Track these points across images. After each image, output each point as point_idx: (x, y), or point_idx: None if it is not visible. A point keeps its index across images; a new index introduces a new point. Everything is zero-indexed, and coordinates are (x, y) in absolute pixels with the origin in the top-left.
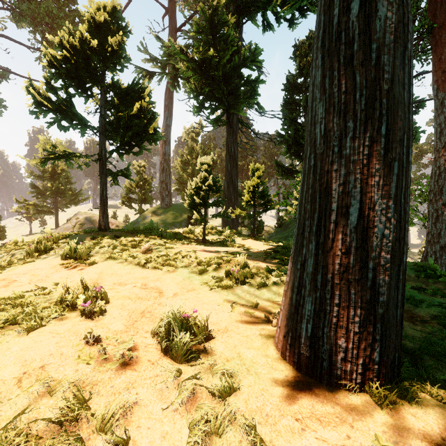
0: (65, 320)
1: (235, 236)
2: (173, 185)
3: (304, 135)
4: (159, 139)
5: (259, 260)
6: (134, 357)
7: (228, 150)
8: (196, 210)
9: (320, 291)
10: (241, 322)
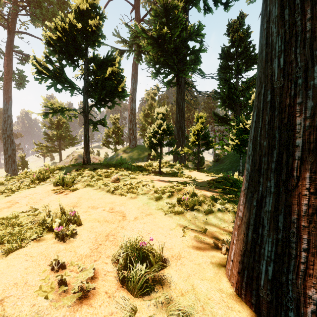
0: (42, 241)
1: (184, 169)
2: (138, 131)
3: (236, 91)
4: (126, 96)
5: (204, 189)
6: (93, 288)
7: (178, 104)
8: (154, 148)
9: (283, 233)
10: (192, 248)
